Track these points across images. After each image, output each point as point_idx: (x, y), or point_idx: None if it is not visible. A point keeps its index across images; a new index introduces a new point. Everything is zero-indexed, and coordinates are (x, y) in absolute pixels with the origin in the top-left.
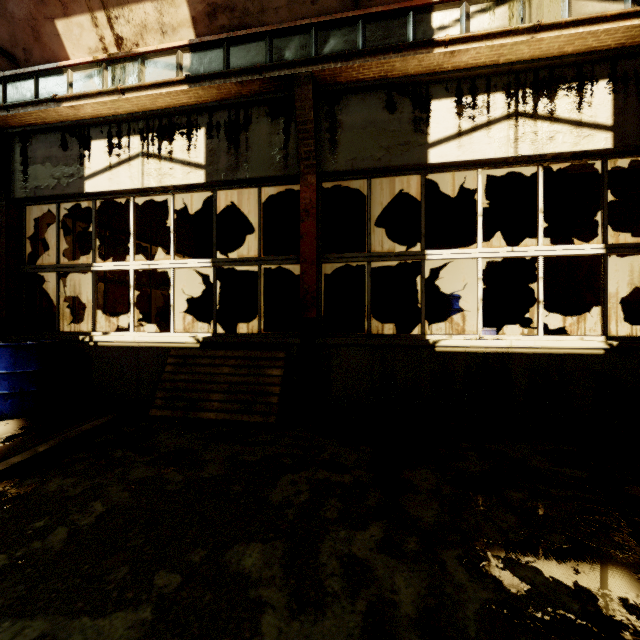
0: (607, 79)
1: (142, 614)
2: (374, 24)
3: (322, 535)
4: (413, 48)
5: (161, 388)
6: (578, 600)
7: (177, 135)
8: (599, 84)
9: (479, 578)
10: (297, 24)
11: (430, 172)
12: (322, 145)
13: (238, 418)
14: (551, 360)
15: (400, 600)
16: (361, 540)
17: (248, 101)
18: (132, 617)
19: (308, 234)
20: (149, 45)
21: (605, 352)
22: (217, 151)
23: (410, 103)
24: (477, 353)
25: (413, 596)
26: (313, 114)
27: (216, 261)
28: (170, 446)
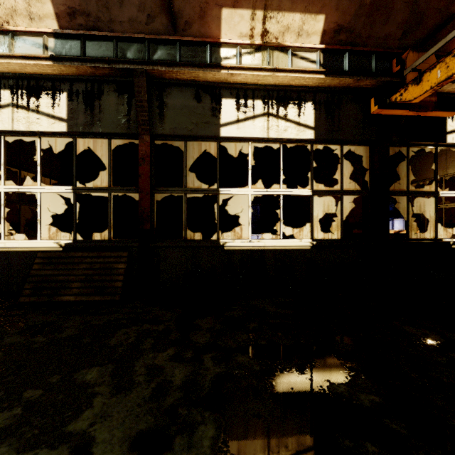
0: (312, 102)
1: (15, 412)
2: (186, 47)
3: (138, 357)
4: (209, 67)
5: (29, 281)
6: (260, 365)
7: (43, 94)
8: (308, 104)
9: (218, 364)
10: (135, 36)
11: (222, 141)
12: (154, 116)
13: (92, 298)
14: (285, 253)
15: (175, 379)
16: (161, 357)
17: (101, 79)
18: (7, 414)
19: (144, 174)
20: (18, 24)
21: (311, 248)
22: (76, 110)
23: (210, 98)
24: (247, 250)
25: (182, 377)
26: (147, 96)
27: (76, 188)
28: (36, 321)
